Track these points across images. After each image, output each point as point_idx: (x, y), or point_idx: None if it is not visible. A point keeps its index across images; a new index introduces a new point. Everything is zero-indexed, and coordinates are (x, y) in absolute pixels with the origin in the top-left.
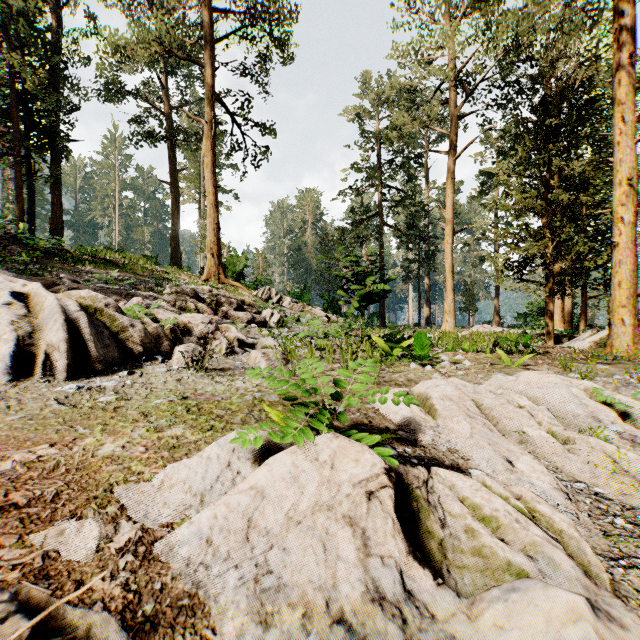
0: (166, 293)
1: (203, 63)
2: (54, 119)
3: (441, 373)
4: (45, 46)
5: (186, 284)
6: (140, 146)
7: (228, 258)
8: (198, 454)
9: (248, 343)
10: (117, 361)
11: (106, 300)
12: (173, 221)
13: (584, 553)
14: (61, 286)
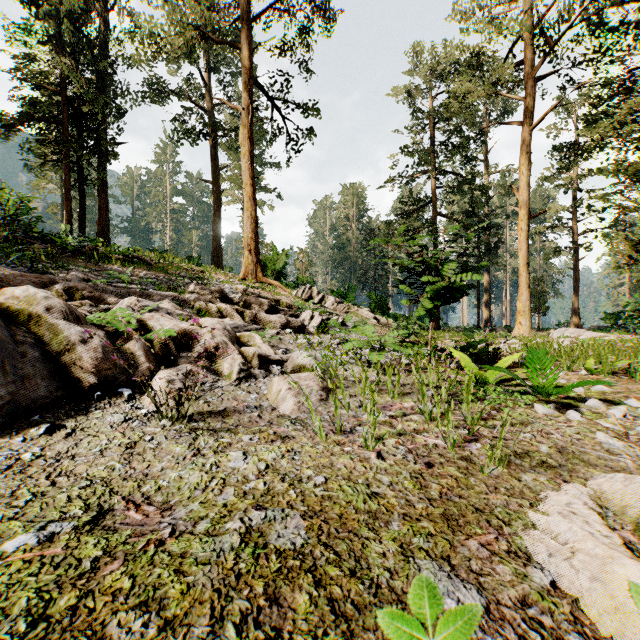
0: (189, 293)
1: (240, 45)
2: (100, 123)
3: (618, 434)
4: (91, 50)
5: (220, 283)
6: (181, 144)
7: (267, 256)
8: None
9: (274, 360)
10: (47, 402)
11: (48, 301)
12: (214, 220)
13: None
14: (56, 285)
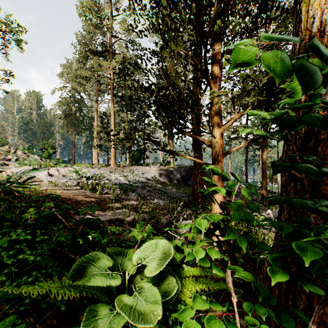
0: None
1: None
2: None
3: None
4: None
5: None
6: None
7: None
8: (10, 169)
9: (7, 164)
10: None
11: None
12: None
13: (50, 173)
14: None
